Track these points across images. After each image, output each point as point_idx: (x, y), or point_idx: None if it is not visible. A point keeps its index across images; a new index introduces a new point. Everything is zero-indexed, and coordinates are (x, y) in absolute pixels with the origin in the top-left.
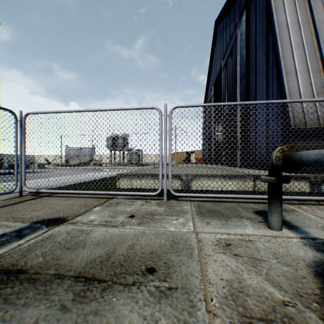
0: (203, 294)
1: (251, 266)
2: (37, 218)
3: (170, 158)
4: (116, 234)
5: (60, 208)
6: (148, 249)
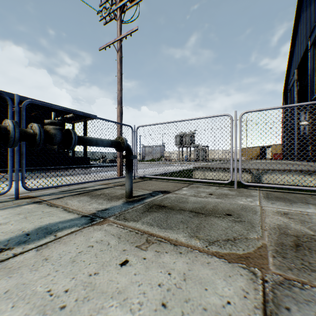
0: (260, 225)
1: (299, 223)
2: (153, 190)
3: (240, 154)
4: (203, 200)
5: (162, 186)
6: (226, 208)
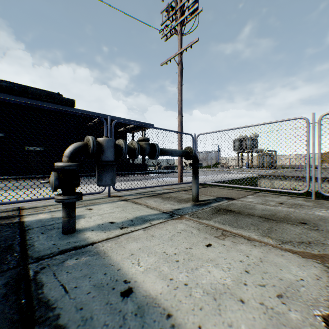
0: None
1: None
2: (216, 196)
3: (319, 161)
4: (272, 208)
5: (225, 193)
6: (299, 217)
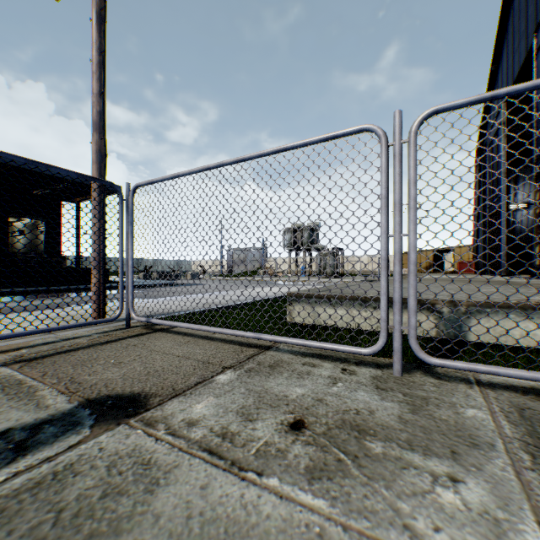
0: None
1: None
2: (102, 388)
3: (413, 259)
4: (224, 516)
5: (159, 365)
6: None
